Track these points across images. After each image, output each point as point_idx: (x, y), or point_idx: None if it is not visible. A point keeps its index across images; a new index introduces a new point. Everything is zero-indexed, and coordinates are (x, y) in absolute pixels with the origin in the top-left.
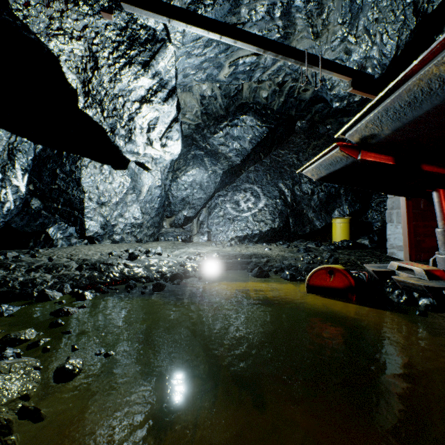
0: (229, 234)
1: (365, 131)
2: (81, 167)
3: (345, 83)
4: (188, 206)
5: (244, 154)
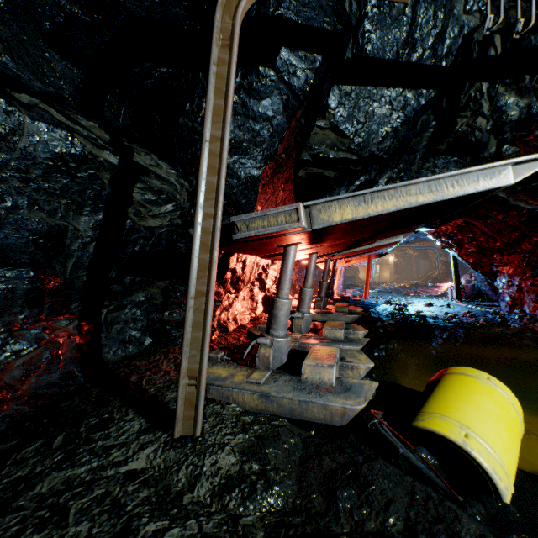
0: None
1: None
2: None
3: None
4: None
5: None
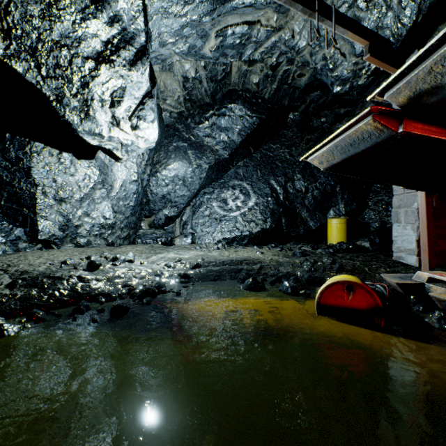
0: (216, 236)
1: (424, 81)
2: (31, 153)
3: (349, 62)
4: (169, 205)
5: (232, 147)
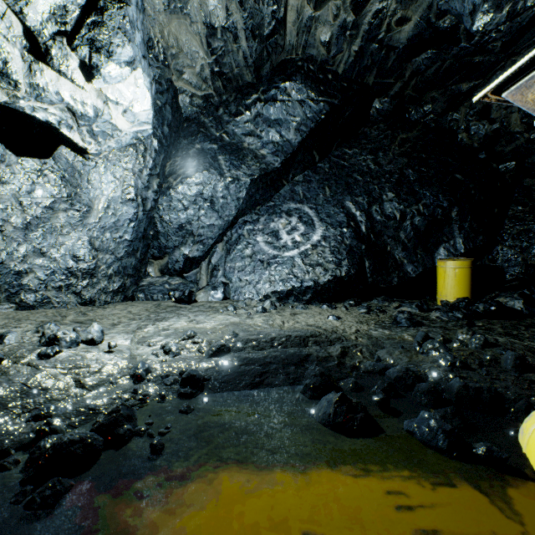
0: (262, 288)
1: None
2: None
3: None
4: (190, 240)
5: (287, 151)
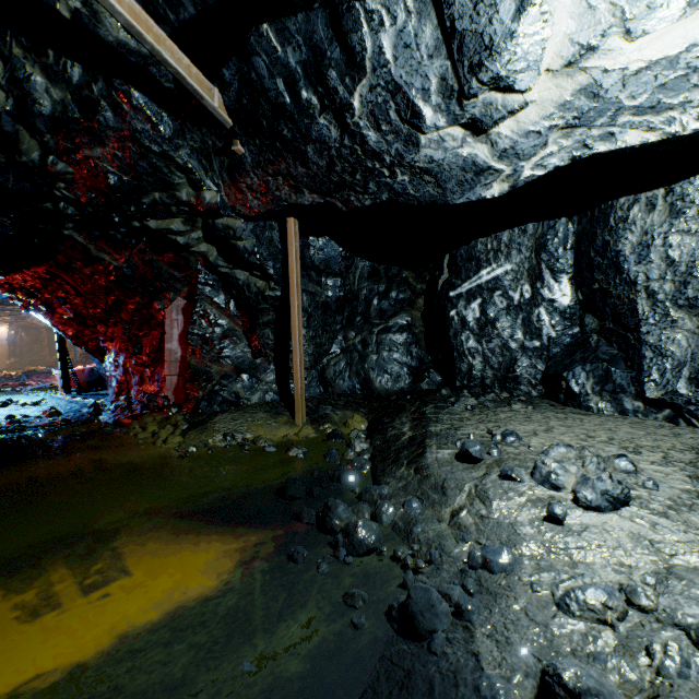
0: None
1: None
2: (616, 225)
3: None
4: None
5: None
